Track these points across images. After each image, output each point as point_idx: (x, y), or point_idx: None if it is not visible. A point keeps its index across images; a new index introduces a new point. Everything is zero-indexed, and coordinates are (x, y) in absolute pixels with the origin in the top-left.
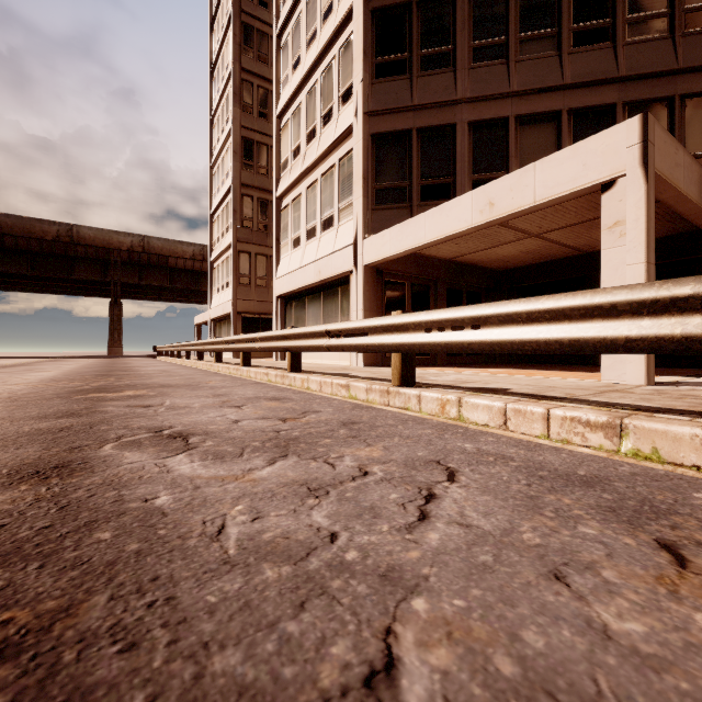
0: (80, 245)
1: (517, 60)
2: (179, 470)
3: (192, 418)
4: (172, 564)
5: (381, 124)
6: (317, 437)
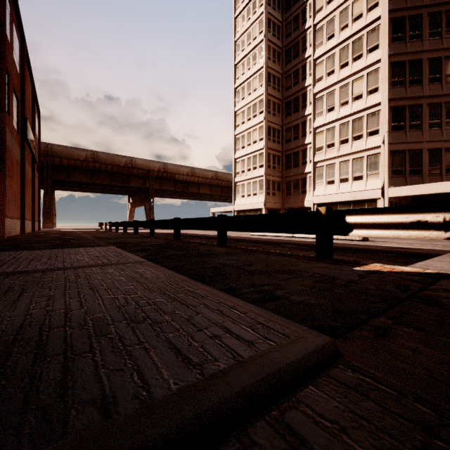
0: (136, 168)
1: (444, 129)
2: None
3: None
4: None
5: (393, 147)
6: None
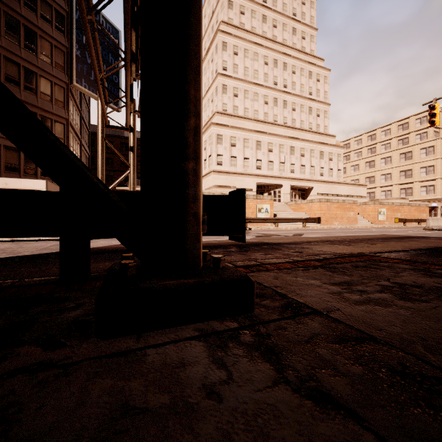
0: None
1: None
2: None
3: None
4: None
5: None
6: None
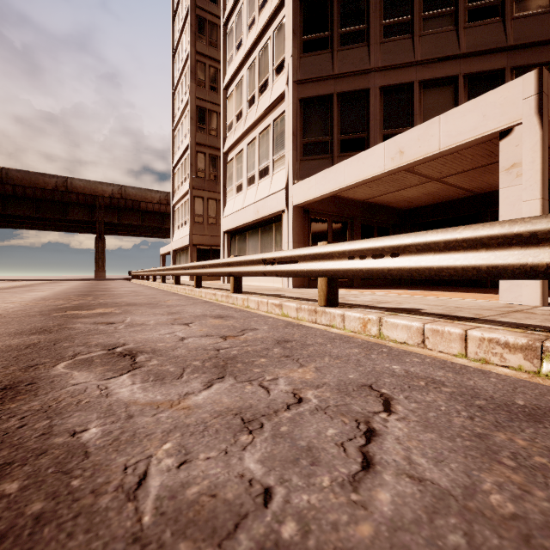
0: (73, 193)
1: (420, 35)
2: (118, 393)
3: (145, 335)
4: (71, 541)
5: (307, 90)
6: (253, 356)
